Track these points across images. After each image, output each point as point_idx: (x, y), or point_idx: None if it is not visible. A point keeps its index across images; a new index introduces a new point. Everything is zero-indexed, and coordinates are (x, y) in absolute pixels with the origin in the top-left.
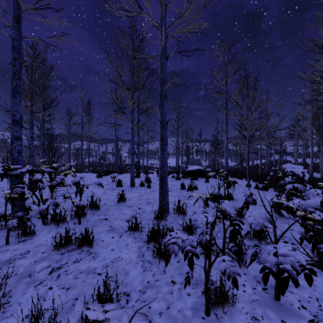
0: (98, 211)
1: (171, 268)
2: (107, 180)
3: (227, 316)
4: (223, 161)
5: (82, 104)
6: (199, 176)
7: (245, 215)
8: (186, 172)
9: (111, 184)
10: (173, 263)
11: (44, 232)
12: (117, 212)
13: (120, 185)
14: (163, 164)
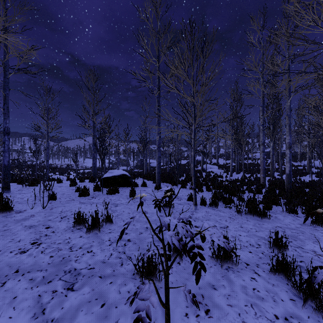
0: None
1: None
2: None
3: None
4: (151, 161)
5: None
6: (122, 185)
7: None
8: (103, 180)
9: None
10: None
11: None
12: None
13: None
14: None
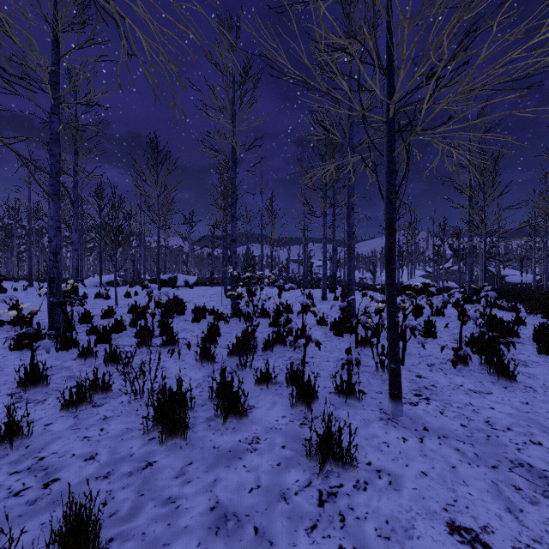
0: (292, 313)
1: (344, 338)
2: (296, 294)
3: (367, 350)
4: (507, 272)
5: (262, 198)
6: None
7: (441, 326)
8: (404, 288)
9: (301, 297)
10: (346, 337)
11: (257, 320)
12: (308, 315)
13: (311, 298)
14: (349, 272)
